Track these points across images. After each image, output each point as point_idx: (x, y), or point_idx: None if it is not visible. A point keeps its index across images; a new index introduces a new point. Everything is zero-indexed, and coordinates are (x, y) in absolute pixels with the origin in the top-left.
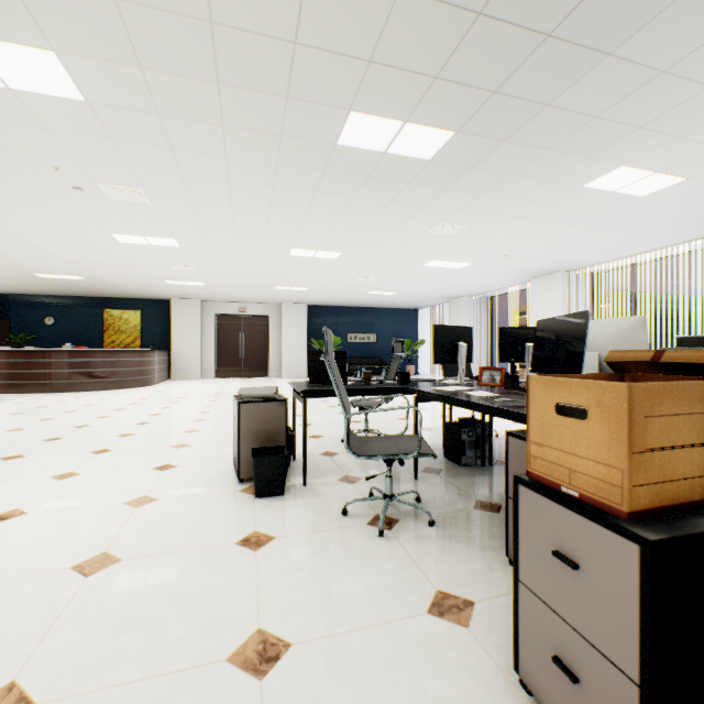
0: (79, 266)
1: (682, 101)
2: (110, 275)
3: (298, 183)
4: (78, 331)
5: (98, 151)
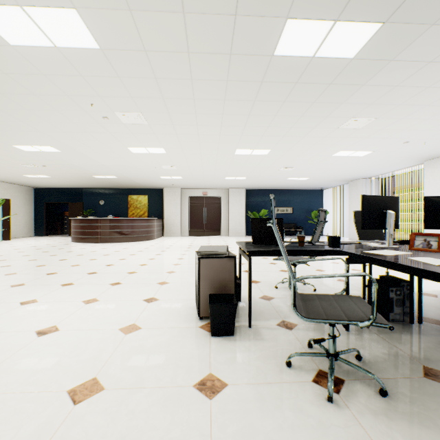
0: (113, 170)
1: None
2: (130, 174)
3: (242, 95)
4: (115, 208)
5: (112, 88)
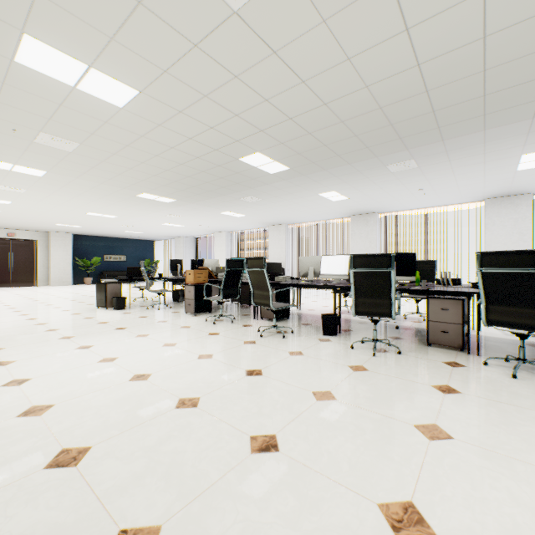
0: None
1: (234, 205)
2: None
3: (113, 199)
4: None
5: (23, 181)
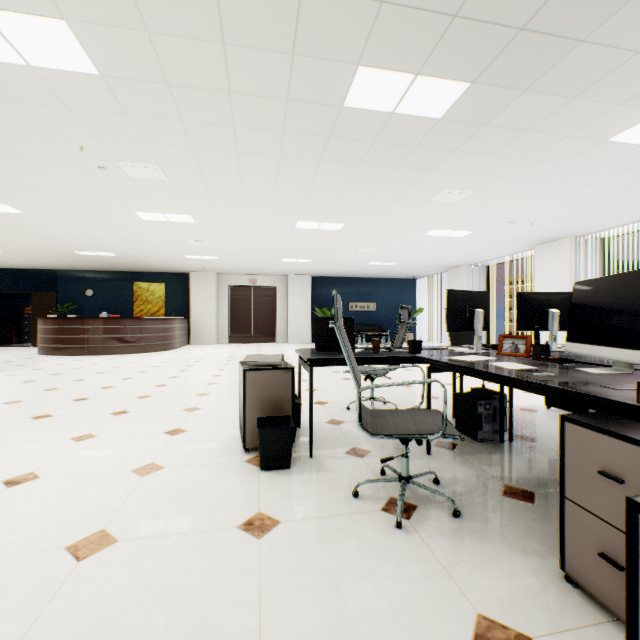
0: (111, 243)
1: None
2: (137, 251)
3: (304, 152)
4: (113, 301)
5: (116, 128)
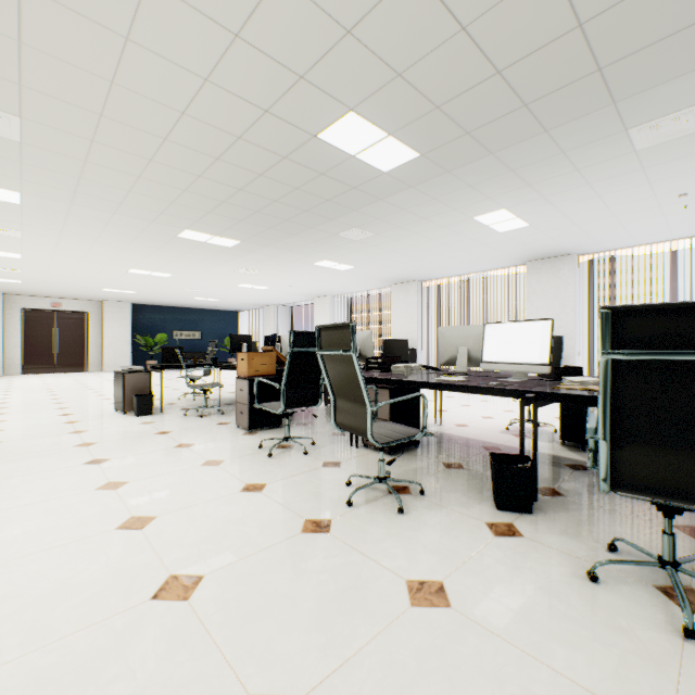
0: None
1: (332, 248)
2: None
3: (149, 244)
4: None
5: (4, 216)
